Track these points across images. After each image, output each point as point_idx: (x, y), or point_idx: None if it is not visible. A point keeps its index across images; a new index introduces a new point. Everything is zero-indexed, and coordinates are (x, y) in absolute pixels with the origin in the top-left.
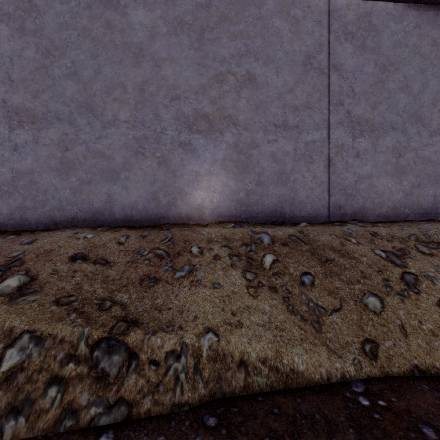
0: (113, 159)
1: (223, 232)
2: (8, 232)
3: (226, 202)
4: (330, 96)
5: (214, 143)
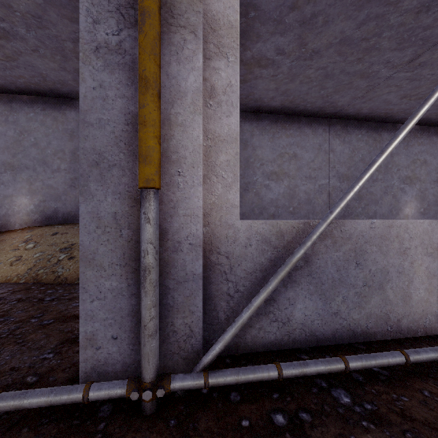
0: (376, 195)
1: None
2: None
3: (416, 213)
4: None
5: (412, 188)
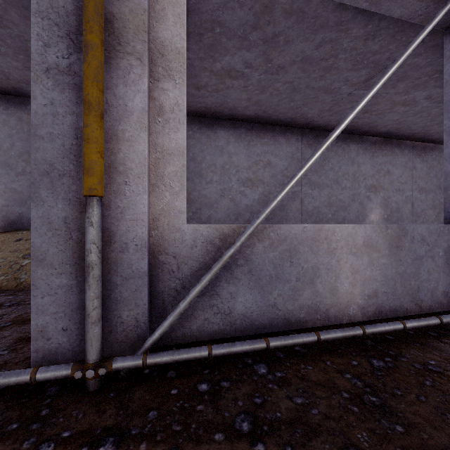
0: (345, 202)
1: None
2: None
3: (380, 219)
4: (413, 179)
5: (377, 196)
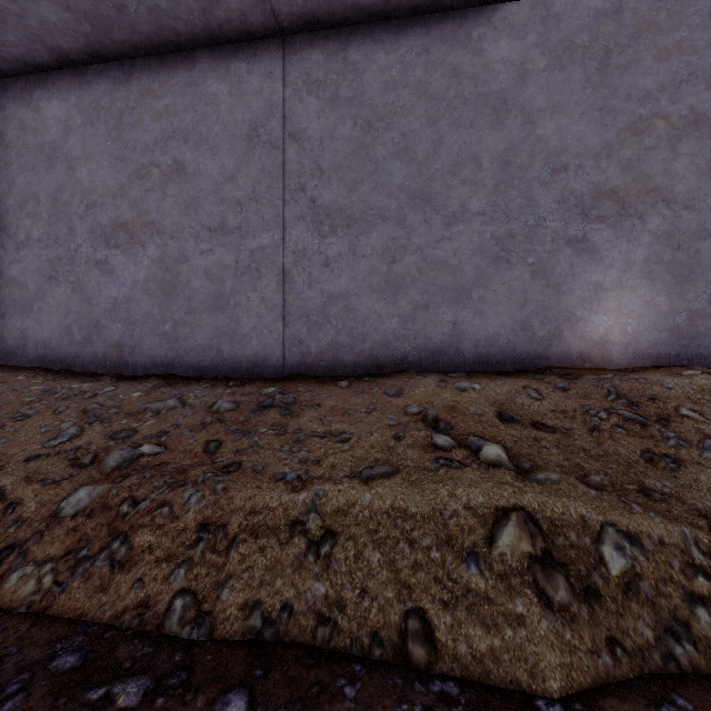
0: (461, 271)
1: (700, 384)
2: (320, 377)
3: (650, 332)
4: None
5: (627, 235)
